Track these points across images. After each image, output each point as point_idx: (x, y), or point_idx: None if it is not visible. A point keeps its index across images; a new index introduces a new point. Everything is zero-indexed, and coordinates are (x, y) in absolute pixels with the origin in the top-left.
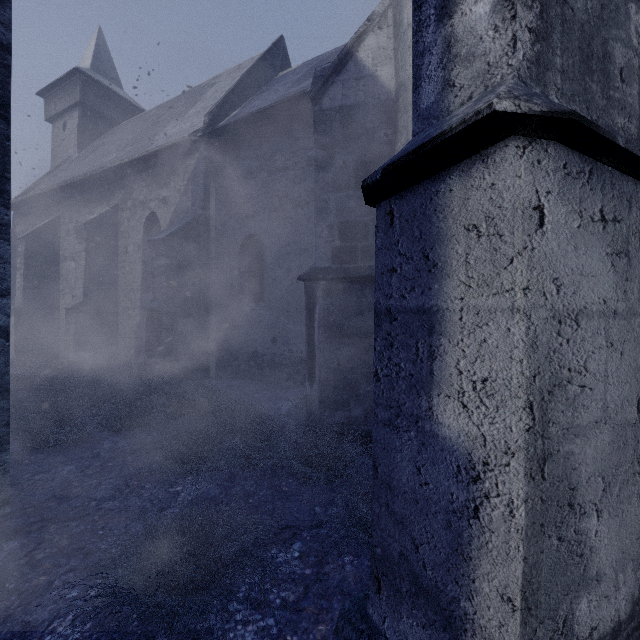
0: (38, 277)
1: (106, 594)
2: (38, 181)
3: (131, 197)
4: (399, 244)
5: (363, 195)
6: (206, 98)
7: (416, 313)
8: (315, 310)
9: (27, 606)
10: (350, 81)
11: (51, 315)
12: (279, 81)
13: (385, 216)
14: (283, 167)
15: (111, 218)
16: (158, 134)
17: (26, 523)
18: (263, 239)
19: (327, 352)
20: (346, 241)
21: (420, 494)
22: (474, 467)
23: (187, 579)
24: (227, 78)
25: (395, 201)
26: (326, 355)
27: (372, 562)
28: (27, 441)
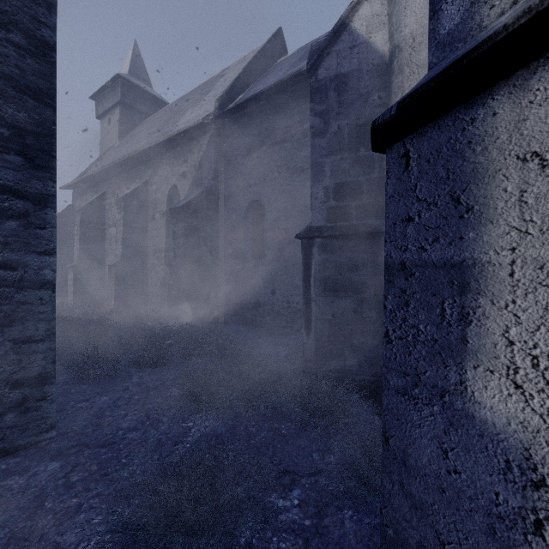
0: (90, 241)
1: (119, 531)
2: (90, 166)
3: (157, 174)
4: (417, 189)
5: (371, 139)
6: (217, 87)
7: (441, 267)
8: (311, 265)
9: (59, 527)
10: (344, 50)
11: (99, 271)
12: (278, 66)
13: (398, 159)
14: (281, 140)
15: (142, 192)
16: (178, 121)
17: (67, 446)
18: (264, 204)
19: (322, 304)
20: (340, 201)
21: (447, 482)
22: (535, 468)
23: (193, 520)
24: (234, 69)
25: (411, 140)
26: (321, 307)
27: (382, 542)
28: (73, 374)
